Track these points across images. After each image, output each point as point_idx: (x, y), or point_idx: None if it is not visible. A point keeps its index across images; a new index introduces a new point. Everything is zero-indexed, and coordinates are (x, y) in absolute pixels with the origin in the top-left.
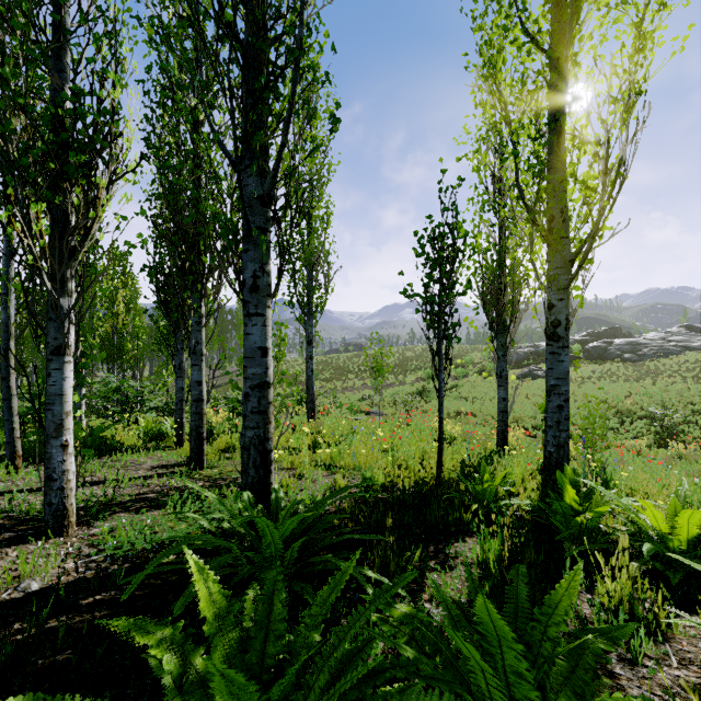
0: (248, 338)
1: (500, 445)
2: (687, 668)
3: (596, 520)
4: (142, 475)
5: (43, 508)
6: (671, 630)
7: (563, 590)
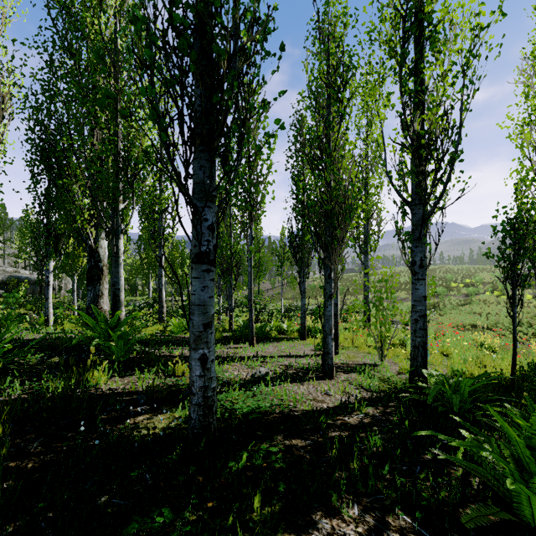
0: (417, 291)
1: None
2: None
3: None
4: (312, 354)
5: (309, 366)
6: None
7: None
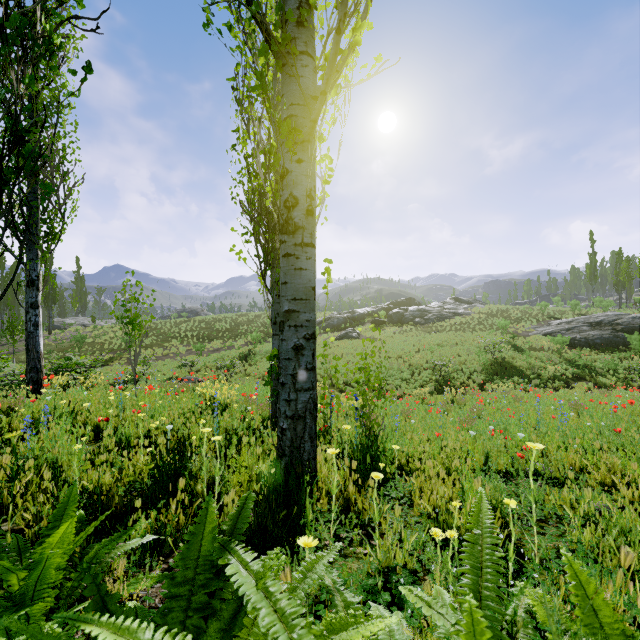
0: None
1: (274, 410)
2: None
3: None
4: None
5: None
6: None
7: None
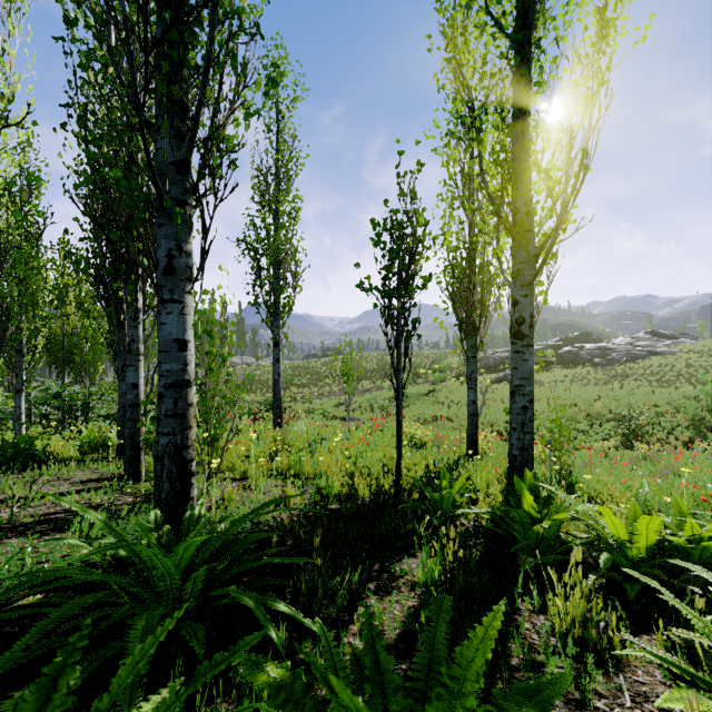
0: (161, 329)
1: (469, 449)
2: (641, 707)
3: (554, 528)
4: (63, 491)
5: None
6: (627, 655)
7: (477, 642)
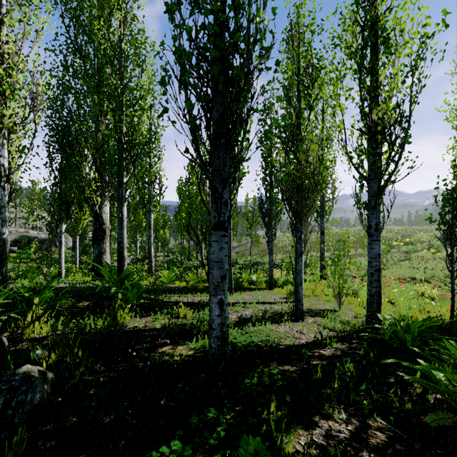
0: (372, 250)
1: None
2: None
3: None
4: (281, 301)
5: (282, 310)
6: None
7: None
